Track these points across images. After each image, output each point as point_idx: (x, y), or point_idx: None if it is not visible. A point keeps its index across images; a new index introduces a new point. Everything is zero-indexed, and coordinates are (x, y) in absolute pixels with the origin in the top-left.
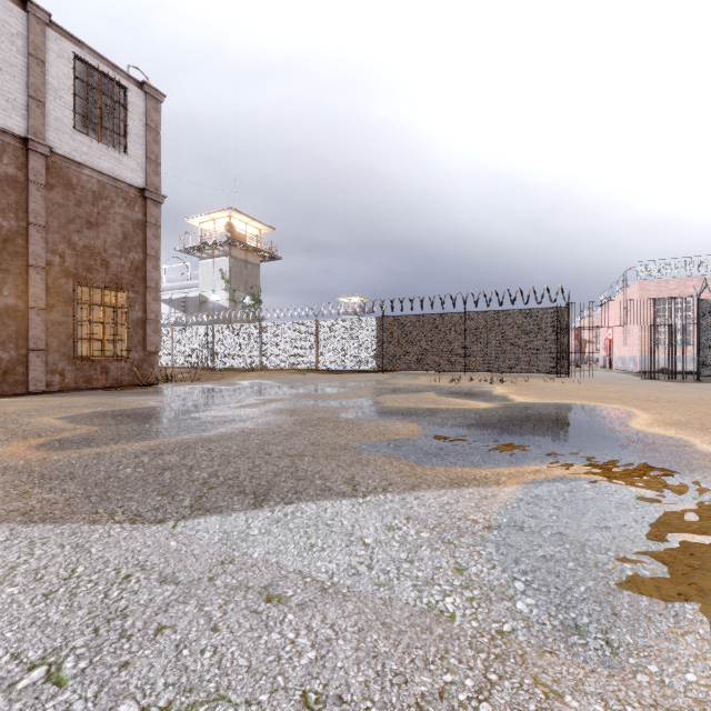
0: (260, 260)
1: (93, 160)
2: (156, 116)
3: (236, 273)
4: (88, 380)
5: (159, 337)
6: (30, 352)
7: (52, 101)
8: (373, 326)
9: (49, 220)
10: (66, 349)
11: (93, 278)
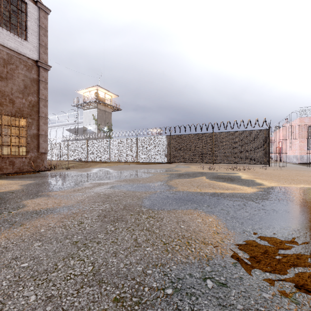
0: (112, 110)
1: (4, 41)
2: (45, 21)
3: (100, 116)
4: (0, 169)
5: (47, 144)
6: None
7: None
8: (165, 140)
9: None
10: None
11: (4, 109)
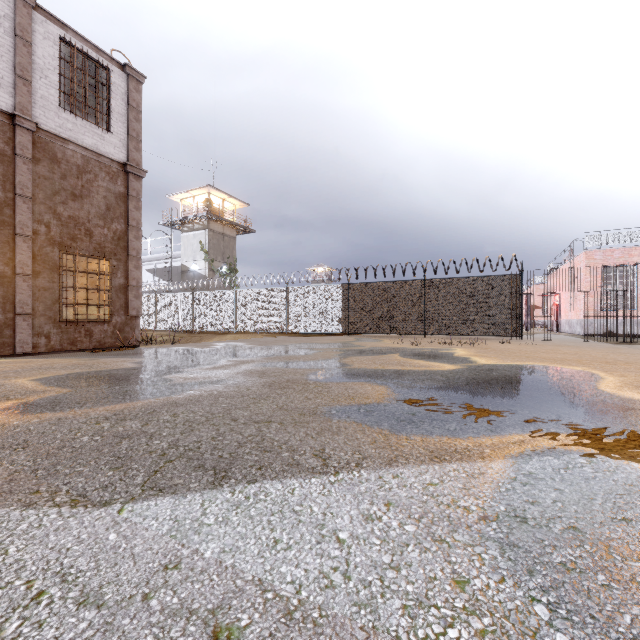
0: (236, 233)
1: (78, 136)
2: (137, 96)
3: (214, 245)
4: (72, 342)
5: (140, 302)
6: (17, 316)
7: (38, 80)
8: (339, 292)
9: (35, 192)
10: (51, 313)
11: (78, 246)
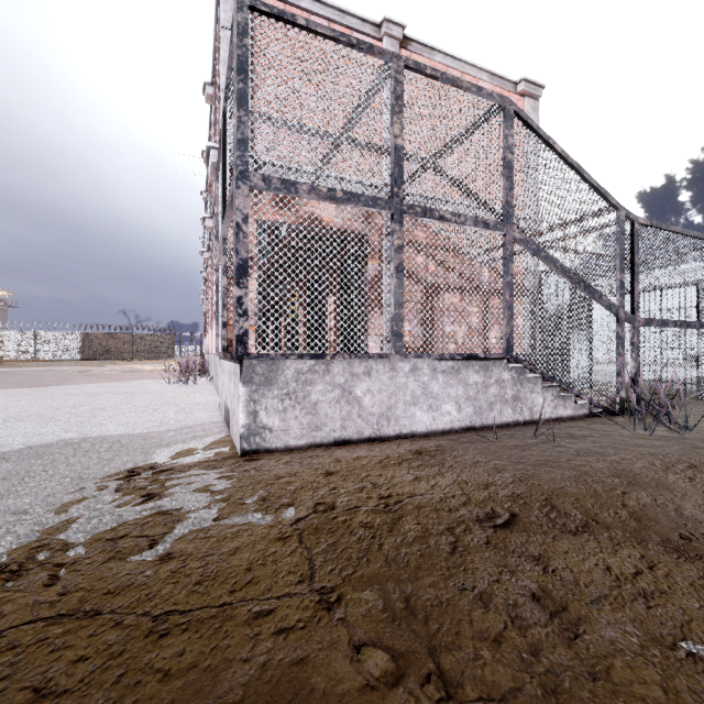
0: None
1: None
2: None
3: None
4: None
5: None
6: None
7: None
8: (80, 336)
9: None
10: None
11: None
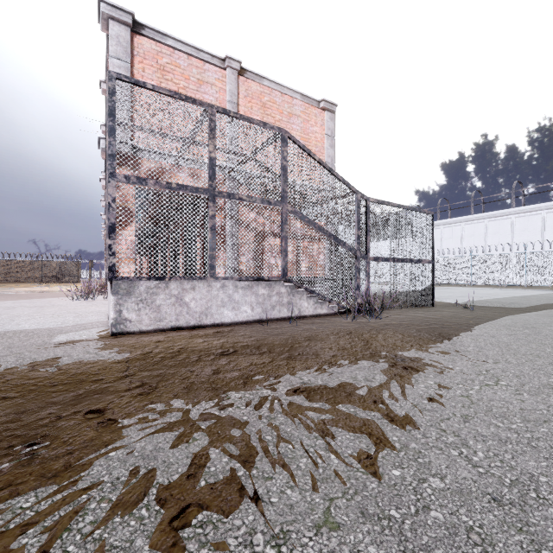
0: None
1: None
2: None
3: None
4: None
5: None
6: None
7: None
8: None
9: None
10: None
11: None
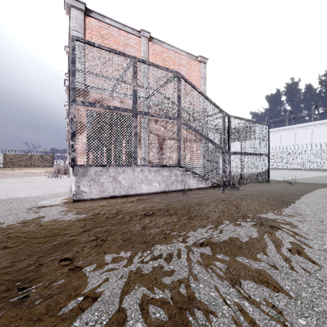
0: None
1: None
2: None
3: None
4: None
5: None
6: None
7: None
8: (2, 156)
9: None
10: None
11: None
